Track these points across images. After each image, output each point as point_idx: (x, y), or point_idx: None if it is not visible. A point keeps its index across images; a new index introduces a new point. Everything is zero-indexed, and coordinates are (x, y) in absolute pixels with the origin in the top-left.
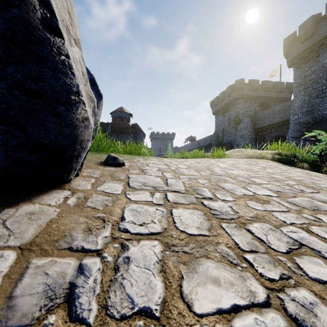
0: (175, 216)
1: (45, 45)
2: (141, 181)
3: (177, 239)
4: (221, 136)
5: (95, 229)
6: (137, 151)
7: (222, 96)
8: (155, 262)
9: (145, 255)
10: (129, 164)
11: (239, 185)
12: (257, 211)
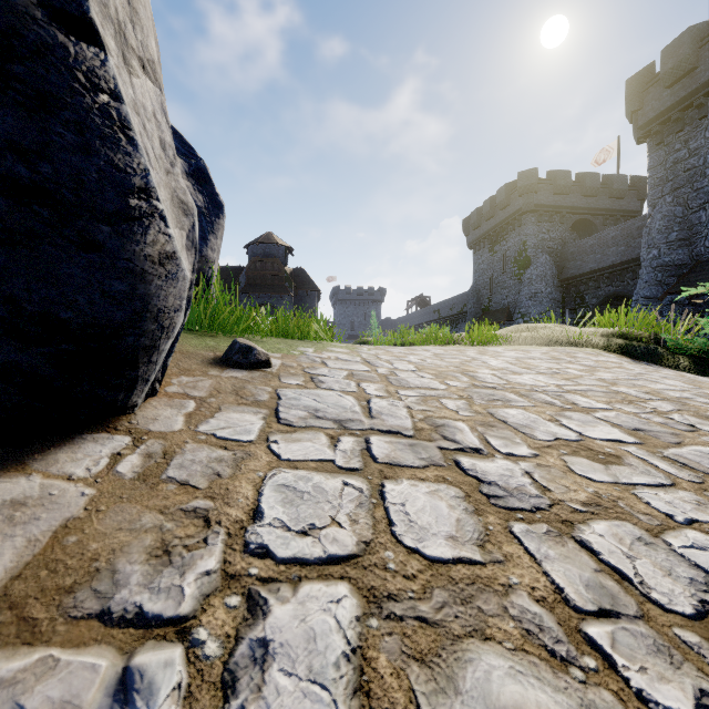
0: (392, 505)
1: (52, 64)
2: (309, 406)
3: (399, 577)
4: (487, 294)
5: (180, 549)
6: (302, 330)
7: (488, 207)
8: (339, 657)
9: (313, 633)
10: (281, 363)
11: (542, 414)
12: (596, 485)
